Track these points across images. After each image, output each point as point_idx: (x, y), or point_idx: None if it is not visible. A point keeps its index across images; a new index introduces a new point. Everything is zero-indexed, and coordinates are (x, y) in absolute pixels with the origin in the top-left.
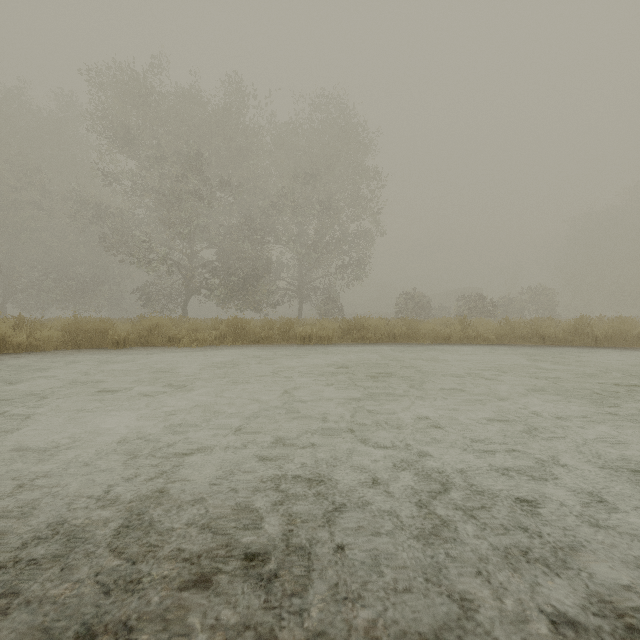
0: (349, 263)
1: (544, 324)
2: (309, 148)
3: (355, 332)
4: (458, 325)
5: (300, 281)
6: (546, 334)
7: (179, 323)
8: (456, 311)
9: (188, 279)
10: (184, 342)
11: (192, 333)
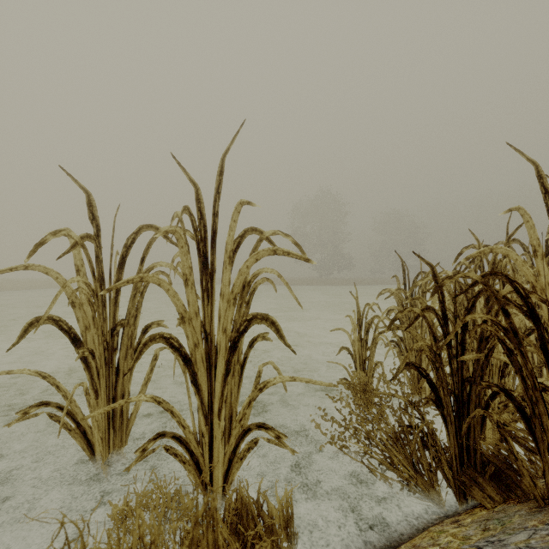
0: None
1: None
2: None
3: None
4: None
5: None
6: None
7: None
8: None
9: None
10: None
11: None
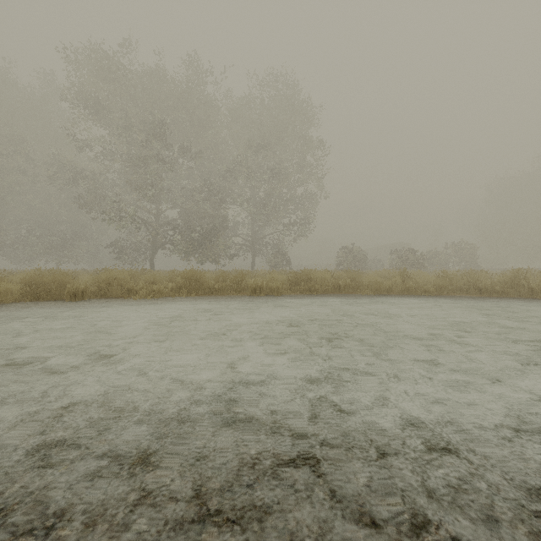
0: (296, 221)
1: (480, 276)
2: (261, 120)
3: (303, 284)
4: (399, 277)
5: (253, 237)
6: (483, 286)
7: (139, 275)
8: (389, 263)
9: (154, 235)
10: (140, 294)
11: (149, 285)
